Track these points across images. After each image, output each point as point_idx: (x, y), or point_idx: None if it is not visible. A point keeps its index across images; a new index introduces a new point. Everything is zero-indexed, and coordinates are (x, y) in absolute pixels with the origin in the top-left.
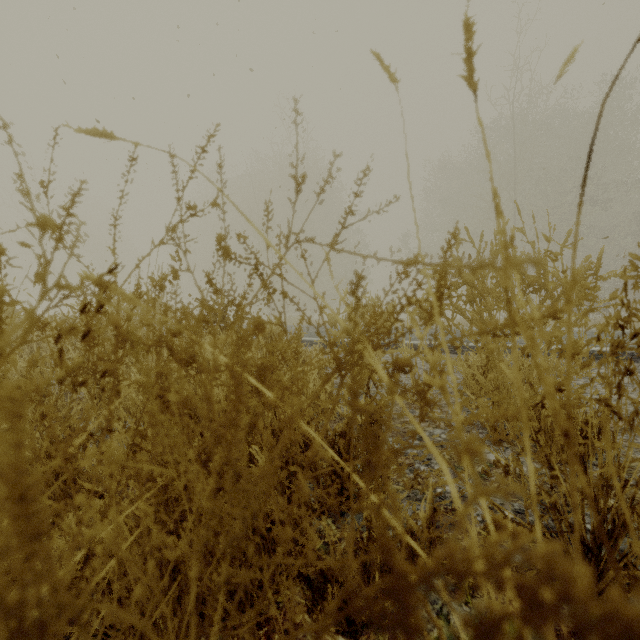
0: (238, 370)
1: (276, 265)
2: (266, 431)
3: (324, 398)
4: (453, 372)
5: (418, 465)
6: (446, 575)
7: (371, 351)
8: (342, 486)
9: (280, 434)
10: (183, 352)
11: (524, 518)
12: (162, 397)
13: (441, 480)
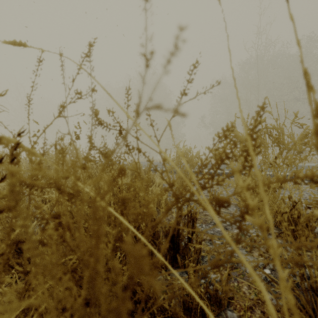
0: (99, 214)
1: (129, 129)
2: (120, 272)
3: (163, 206)
4: (229, 186)
5: (214, 240)
6: (234, 310)
7: (203, 195)
8: (173, 254)
9: (137, 237)
10: (66, 192)
11: (276, 274)
12: (57, 219)
13: (233, 258)
